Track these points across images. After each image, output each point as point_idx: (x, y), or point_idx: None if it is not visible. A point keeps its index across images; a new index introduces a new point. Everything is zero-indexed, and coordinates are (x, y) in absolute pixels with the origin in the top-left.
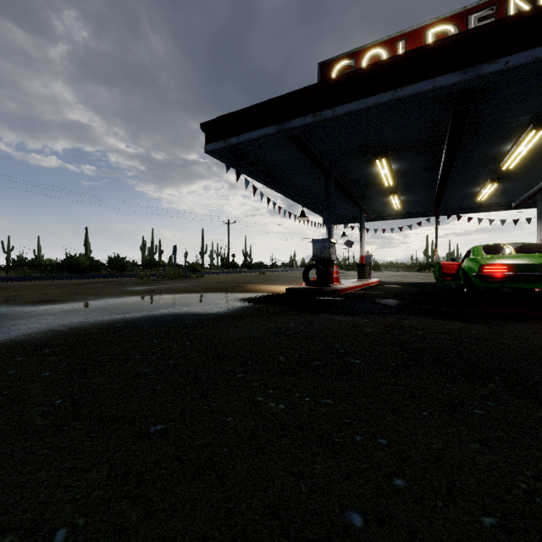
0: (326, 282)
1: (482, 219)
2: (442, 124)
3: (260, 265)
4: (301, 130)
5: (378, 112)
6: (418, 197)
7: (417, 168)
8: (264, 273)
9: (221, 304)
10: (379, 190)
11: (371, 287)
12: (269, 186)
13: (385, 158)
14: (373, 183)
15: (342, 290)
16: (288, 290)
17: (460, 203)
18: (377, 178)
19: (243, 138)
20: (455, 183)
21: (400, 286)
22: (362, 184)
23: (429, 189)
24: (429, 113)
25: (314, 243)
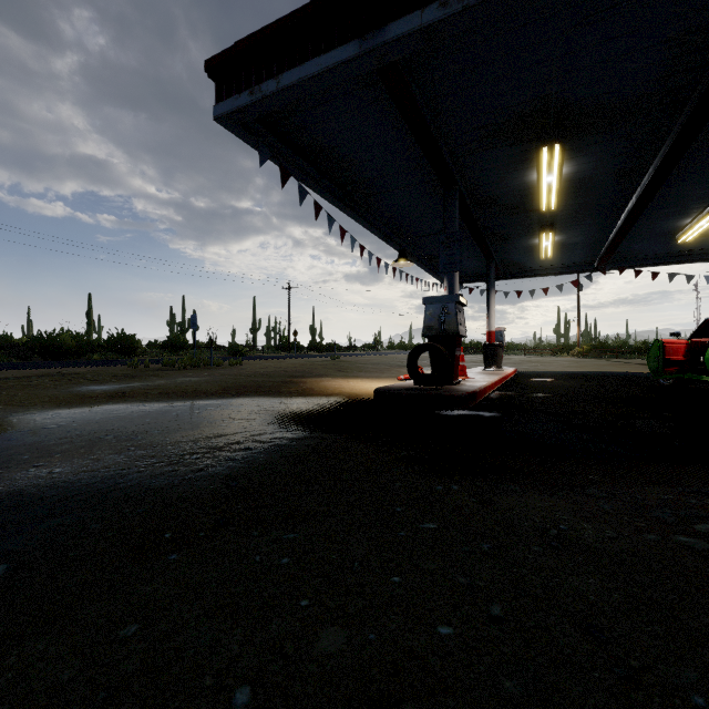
0: (449, 376)
1: (675, 275)
2: (703, 50)
3: (333, 347)
4: (411, 50)
5: (585, 3)
6: (584, 237)
7: (605, 173)
8: (338, 357)
9: (224, 437)
10: (526, 221)
11: (514, 382)
12: (344, 209)
13: (560, 146)
14: (519, 207)
15: (481, 393)
16: (380, 393)
17: (643, 249)
18: (529, 196)
19: (288, 79)
20: (655, 208)
21: (560, 380)
22: (501, 209)
23: (608, 220)
24: (694, 8)
25: (427, 304)
